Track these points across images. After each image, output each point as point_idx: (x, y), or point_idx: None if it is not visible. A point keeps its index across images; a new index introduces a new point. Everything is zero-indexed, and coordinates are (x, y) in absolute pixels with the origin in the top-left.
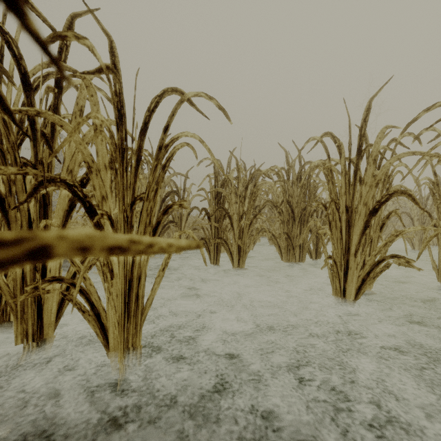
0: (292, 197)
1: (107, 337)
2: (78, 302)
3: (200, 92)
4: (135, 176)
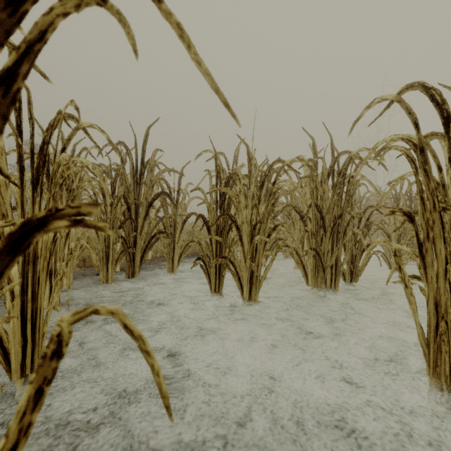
0: (322, 200)
1: None
2: None
3: None
4: None
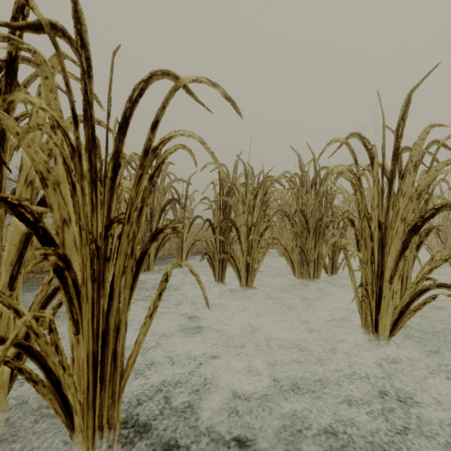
0: (306, 206)
1: (72, 414)
2: (27, 370)
3: (201, 77)
4: (111, 190)
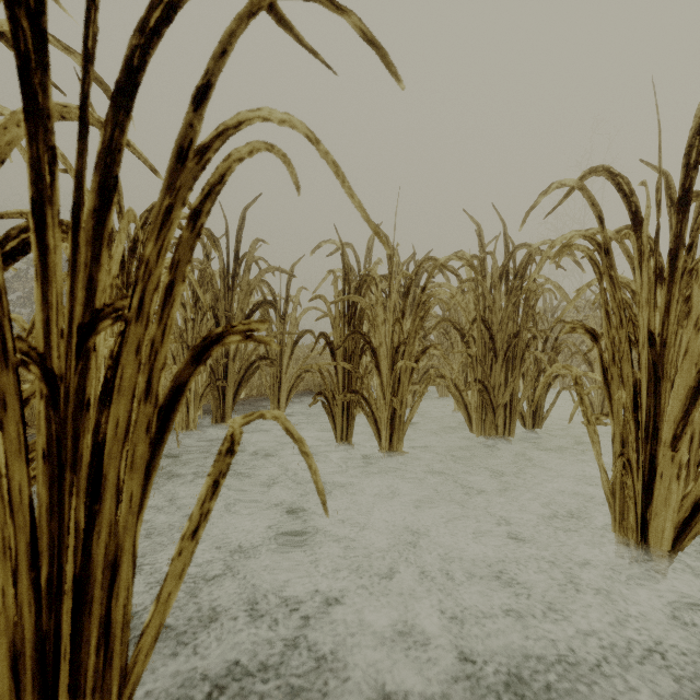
0: (491, 312)
1: None
2: None
3: None
4: (95, 241)
